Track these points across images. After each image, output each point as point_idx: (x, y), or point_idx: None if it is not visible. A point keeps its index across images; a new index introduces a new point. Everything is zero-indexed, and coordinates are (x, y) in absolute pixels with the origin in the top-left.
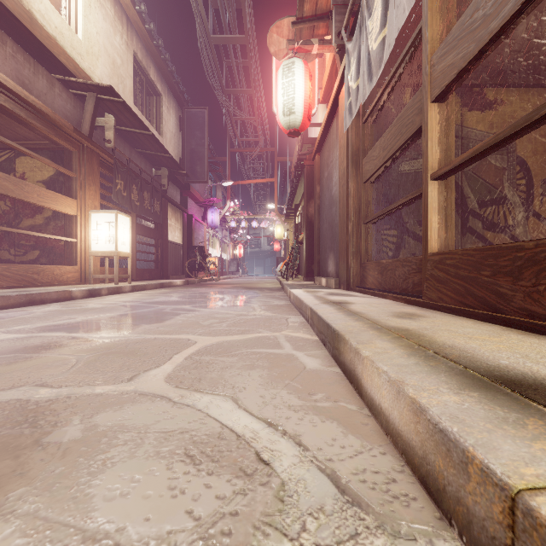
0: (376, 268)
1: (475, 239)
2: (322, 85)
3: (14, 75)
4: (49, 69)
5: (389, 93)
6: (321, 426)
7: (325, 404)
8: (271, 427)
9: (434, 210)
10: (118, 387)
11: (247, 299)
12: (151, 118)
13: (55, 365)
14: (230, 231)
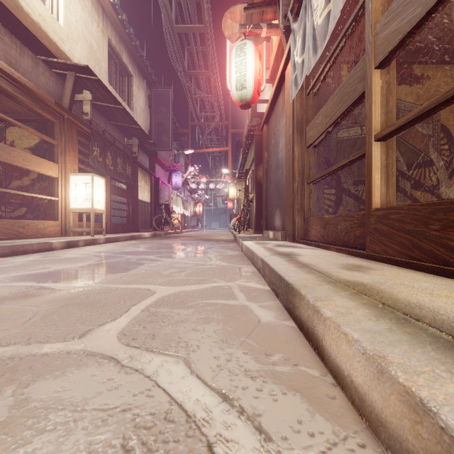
0: (319, 222)
1: (404, 197)
2: (269, 66)
3: (2, 55)
4: (34, 51)
5: (329, 69)
6: (282, 401)
7: (284, 369)
8: (226, 403)
9: (377, 168)
10: (67, 346)
11: (205, 249)
12: (124, 95)
13: (12, 318)
14: (191, 192)
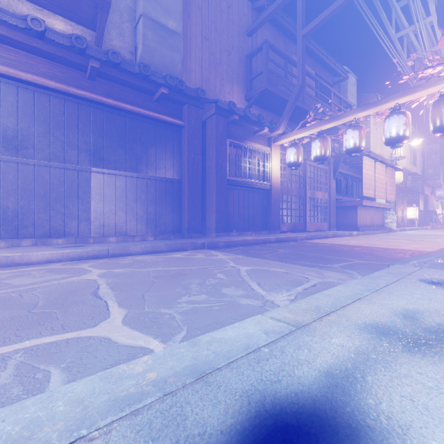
0: None
1: None
2: None
3: None
4: None
5: None
6: None
7: None
8: None
9: None
10: None
11: None
12: (411, 161)
13: None
14: None
